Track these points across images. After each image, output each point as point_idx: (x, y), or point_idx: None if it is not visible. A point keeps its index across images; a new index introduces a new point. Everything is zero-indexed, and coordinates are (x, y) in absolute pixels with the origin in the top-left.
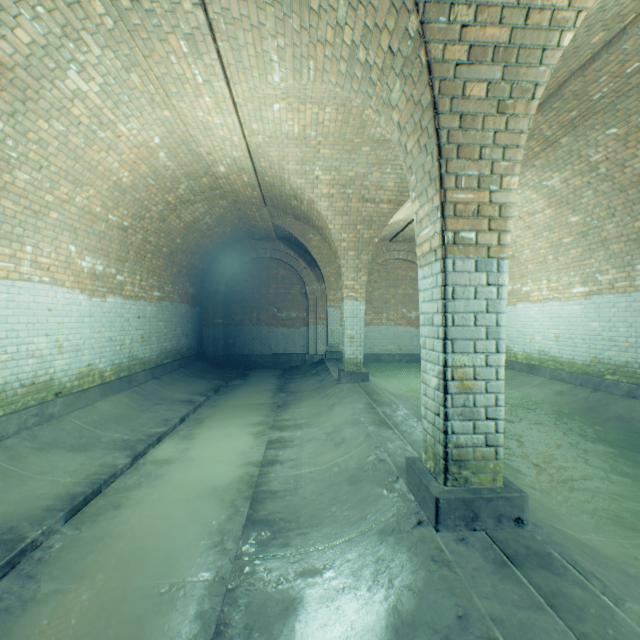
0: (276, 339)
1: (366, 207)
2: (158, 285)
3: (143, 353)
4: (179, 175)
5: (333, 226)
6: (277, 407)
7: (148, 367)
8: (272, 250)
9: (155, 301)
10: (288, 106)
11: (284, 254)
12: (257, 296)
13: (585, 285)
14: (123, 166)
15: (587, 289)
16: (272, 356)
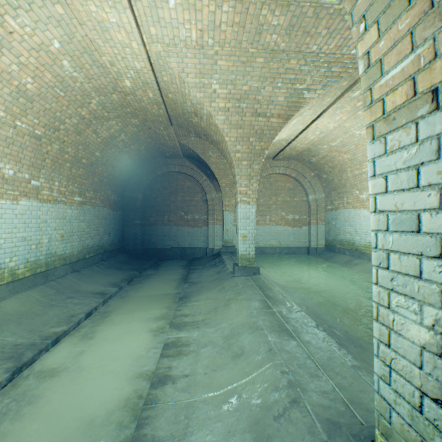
0: (183, 236)
1: (258, 121)
2: (79, 191)
3: (63, 250)
4: (88, 89)
5: (229, 138)
6: (178, 299)
7: (69, 262)
8: (180, 166)
9: (76, 205)
10: (184, 1)
11: (189, 169)
12: (168, 202)
13: None
14: (24, 70)
15: None
16: (180, 249)
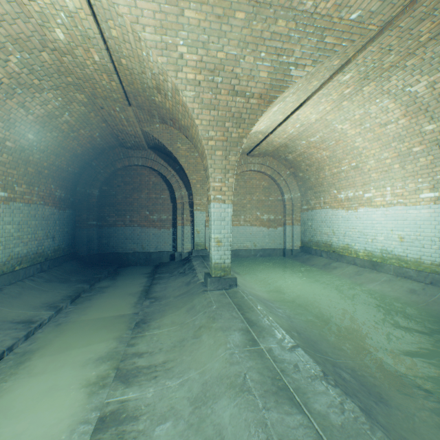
0: (148, 238)
1: (236, 101)
2: (2, 184)
3: None
4: (0, 37)
5: (200, 121)
6: (134, 326)
7: None
8: (144, 158)
9: None
10: None
11: (155, 163)
12: (130, 200)
13: (435, 190)
14: None
15: (438, 194)
16: (144, 254)
